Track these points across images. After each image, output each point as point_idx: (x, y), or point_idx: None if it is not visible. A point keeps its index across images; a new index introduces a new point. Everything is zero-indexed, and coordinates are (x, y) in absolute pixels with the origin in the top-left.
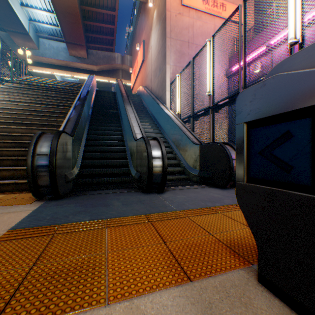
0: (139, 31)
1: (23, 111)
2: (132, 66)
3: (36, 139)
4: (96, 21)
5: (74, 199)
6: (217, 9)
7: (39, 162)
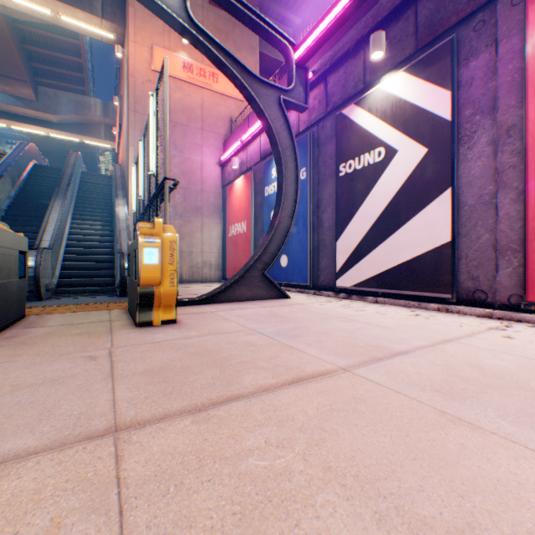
0: (121, 77)
1: None
2: None
3: None
4: (49, 47)
5: None
6: (206, 80)
7: None
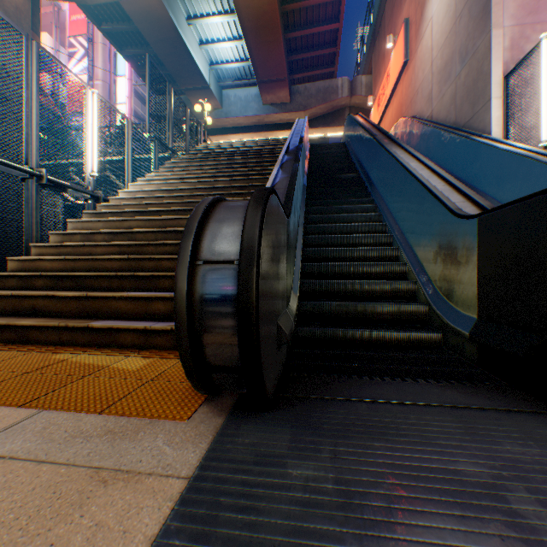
0: (391, 10)
1: (196, 192)
2: (369, 94)
3: (201, 212)
4: (306, 27)
5: (313, 426)
6: None
7: (207, 288)
